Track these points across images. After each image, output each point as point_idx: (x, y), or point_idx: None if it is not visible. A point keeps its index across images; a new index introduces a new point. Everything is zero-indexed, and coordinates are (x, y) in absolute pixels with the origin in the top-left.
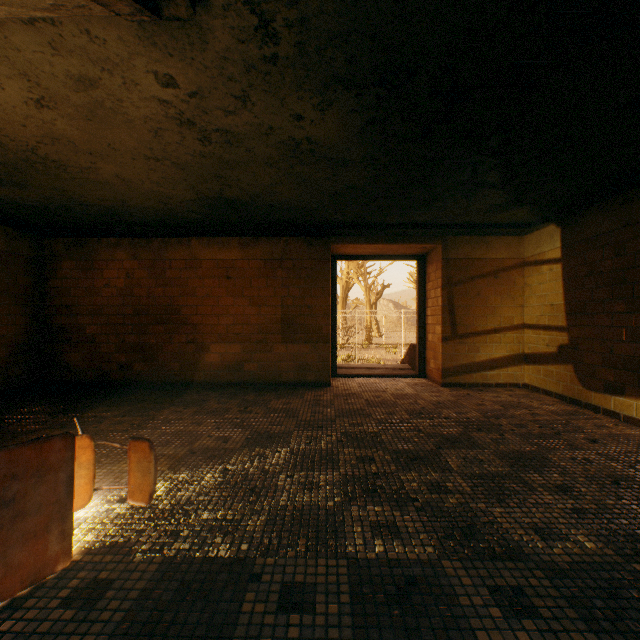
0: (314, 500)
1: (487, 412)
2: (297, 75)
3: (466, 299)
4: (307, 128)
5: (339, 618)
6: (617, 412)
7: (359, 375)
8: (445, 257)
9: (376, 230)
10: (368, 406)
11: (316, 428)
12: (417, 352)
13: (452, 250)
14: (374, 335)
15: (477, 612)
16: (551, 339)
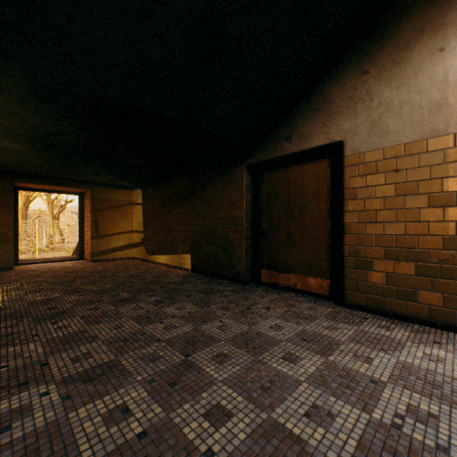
0: (11, 297)
1: (107, 267)
2: (2, 135)
3: (105, 218)
4: (4, 144)
5: (24, 307)
6: (154, 261)
7: (38, 262)
8: (93, 197)
9: (49, 179)
10: (42, 273)
11: (7, 283)
12: (79, 246)
13: (97, 194)
14: (55, 239)
15: (69, 298)
16: (140, 236)
